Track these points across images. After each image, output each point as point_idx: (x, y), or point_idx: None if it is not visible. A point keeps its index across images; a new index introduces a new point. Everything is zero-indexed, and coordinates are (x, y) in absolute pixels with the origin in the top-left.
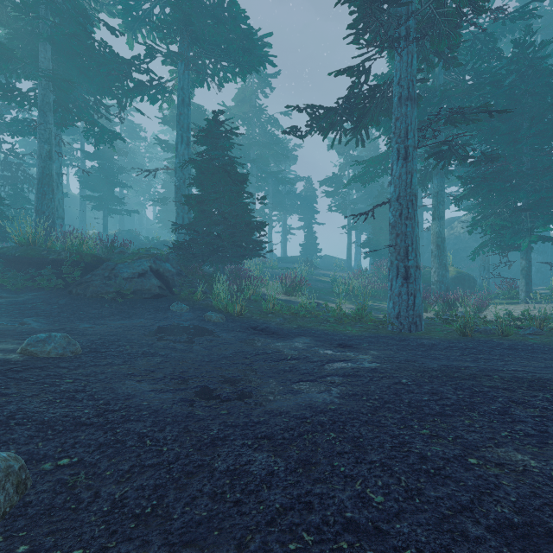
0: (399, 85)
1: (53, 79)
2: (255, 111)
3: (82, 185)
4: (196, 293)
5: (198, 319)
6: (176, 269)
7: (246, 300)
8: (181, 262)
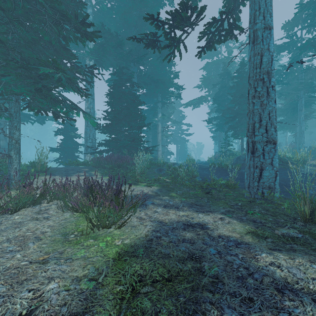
0: None
1: None
2: None
3: None
4: None
5: None
6: None
7: None
8: None
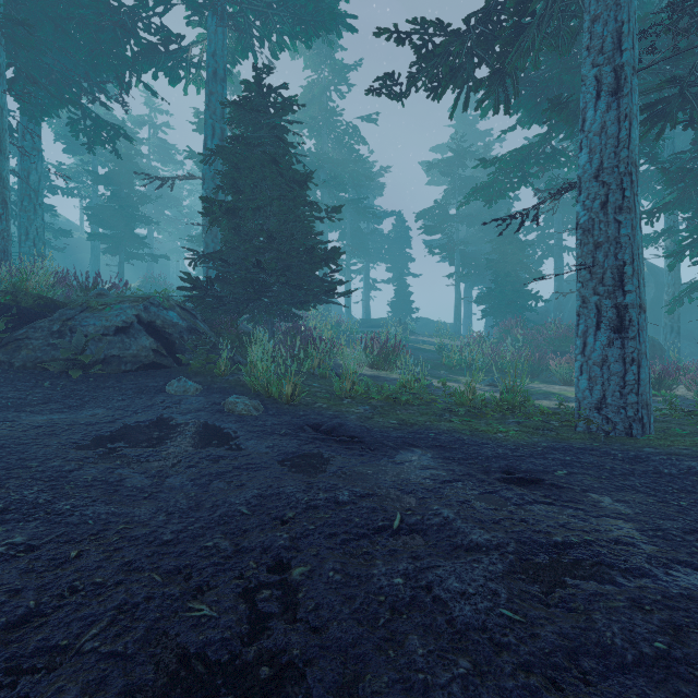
0: None
1: (0, 23)
2: (327, 116)
3: (90, 219)
4: (219, 362)
5: (210, 409)
6: (187, 321)
7: (307, 375)
8: (198, 312)
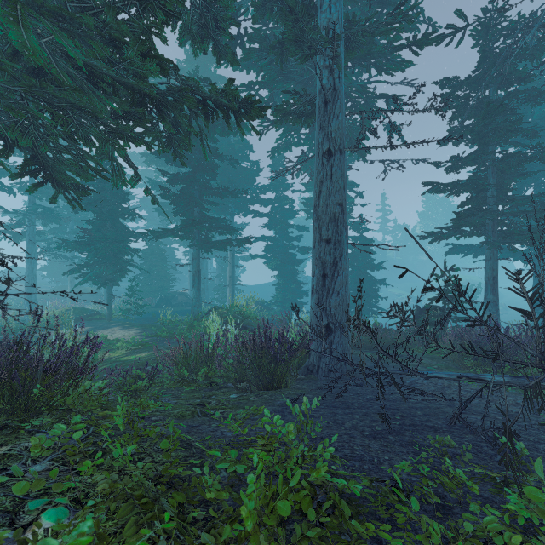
0: (29, 236)
1: None
2: None
3: None
4: None
5: None
6: None
7: None
8: None
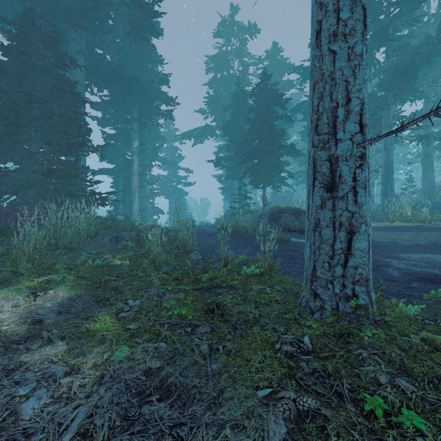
0: None
1: None
2: None
3: None
4: None
5: None
6: None
7: None
8: None
